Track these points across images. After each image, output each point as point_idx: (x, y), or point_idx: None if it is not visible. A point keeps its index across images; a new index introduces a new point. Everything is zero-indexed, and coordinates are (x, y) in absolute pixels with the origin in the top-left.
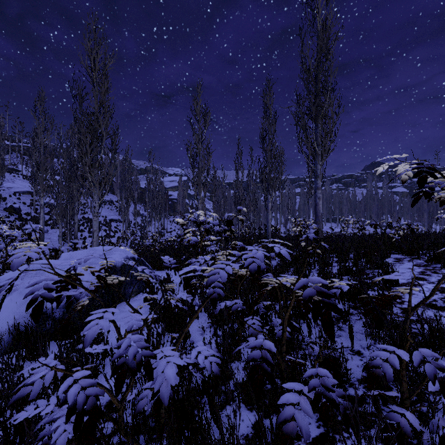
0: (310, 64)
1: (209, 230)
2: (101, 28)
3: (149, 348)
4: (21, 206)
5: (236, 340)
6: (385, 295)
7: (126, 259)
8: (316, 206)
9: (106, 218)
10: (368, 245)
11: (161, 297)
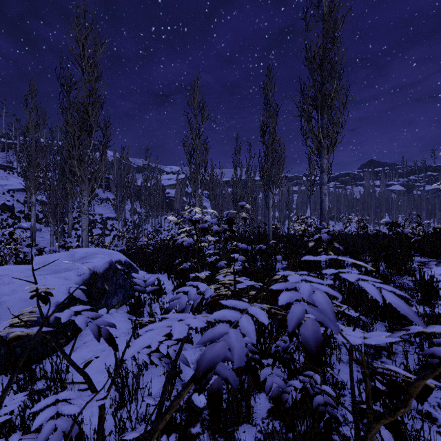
0: (315, 50)
1: (206, 230)
2: (91, 13)
3: (100, 440)
4: (15, 204)
5: (246, 394)
6: (437, 316)
7: (109, 263)
8: (321, 203)
9: (102, 216)
10: (384, 246)
11: (127, 345)
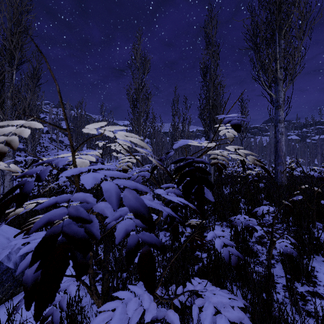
0: None
1: (77, 236)
2: None
3: None
4: None
5: None
6: None
7: None
8: (277, 143)
9: None
10: None
11: None
